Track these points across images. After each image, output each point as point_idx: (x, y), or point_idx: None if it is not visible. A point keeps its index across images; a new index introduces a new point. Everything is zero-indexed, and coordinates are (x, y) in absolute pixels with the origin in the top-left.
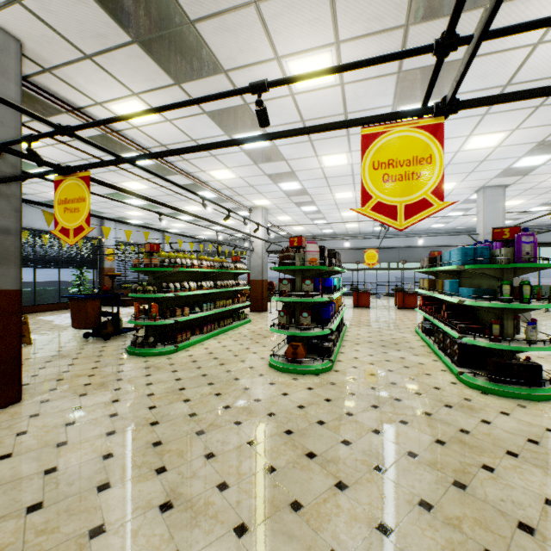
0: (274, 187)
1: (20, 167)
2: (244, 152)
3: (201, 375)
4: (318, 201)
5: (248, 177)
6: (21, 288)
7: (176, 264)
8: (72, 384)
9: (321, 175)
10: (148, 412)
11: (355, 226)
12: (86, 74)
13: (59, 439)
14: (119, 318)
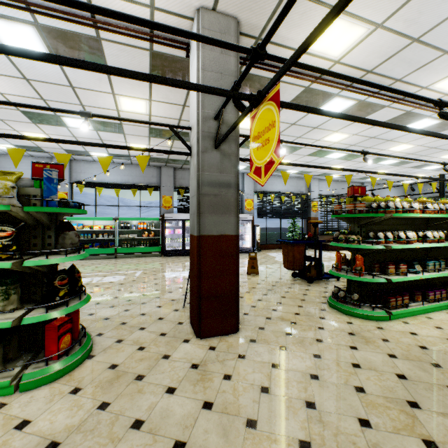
0: None
1: (237, 128)
2: None
3: (446, 387)
4: None
5: None
6: (238, 234)
7: (387, 209)
8: (276, 328)
9: None
10: (358, 432)
11: None
12: (287, 18)
13: (250, 411)
14: (320, 263)
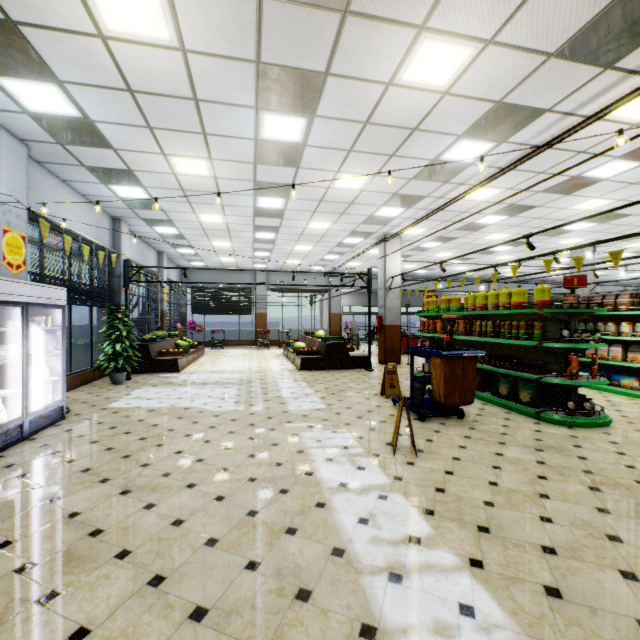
0: (475, 217)
1: None
2: (569, 178)
3: None
4: (462, 238)
5: (489, 203)
6: None
7: (579, 305)
8: None
9: (542, 215)
10: None
11: (407, 267)
12: None
13: None
14: None
